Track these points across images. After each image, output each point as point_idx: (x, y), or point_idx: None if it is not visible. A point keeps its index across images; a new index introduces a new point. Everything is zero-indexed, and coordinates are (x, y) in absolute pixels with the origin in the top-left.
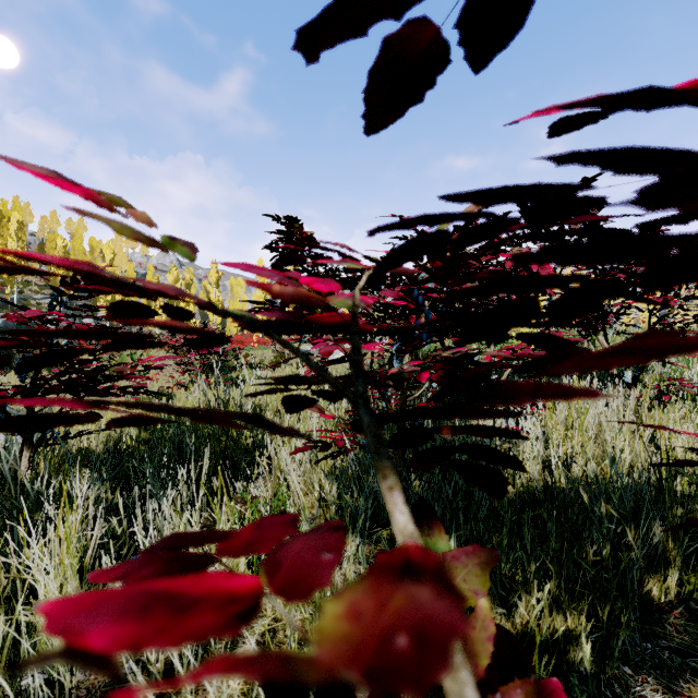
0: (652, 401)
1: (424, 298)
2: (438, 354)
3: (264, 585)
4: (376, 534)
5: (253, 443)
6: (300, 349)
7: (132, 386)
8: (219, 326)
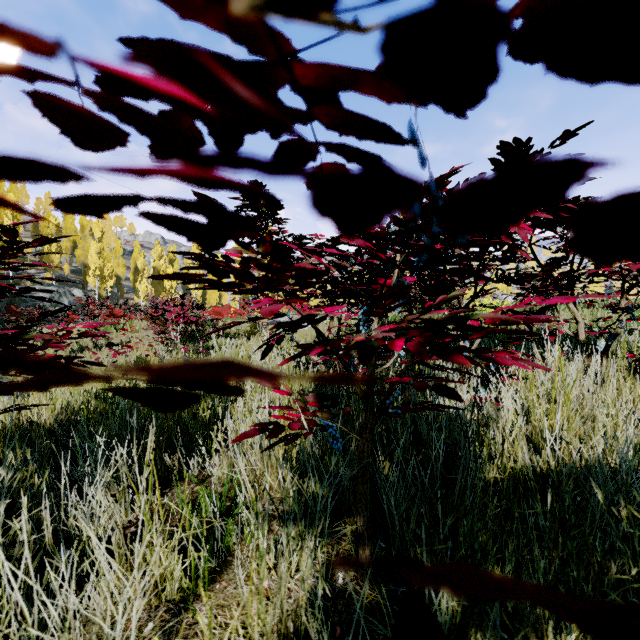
0: (621, 370)
1: (397, 250)
2: (410, 321)
3: (205, 594)
4: (340, 524)
5: (215, 414)
6: (274, 320)
7: (68, 356)
8: (200, 299)
